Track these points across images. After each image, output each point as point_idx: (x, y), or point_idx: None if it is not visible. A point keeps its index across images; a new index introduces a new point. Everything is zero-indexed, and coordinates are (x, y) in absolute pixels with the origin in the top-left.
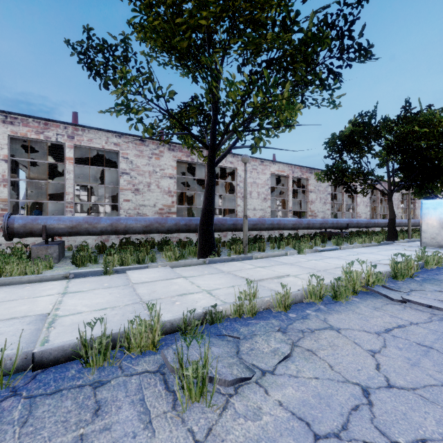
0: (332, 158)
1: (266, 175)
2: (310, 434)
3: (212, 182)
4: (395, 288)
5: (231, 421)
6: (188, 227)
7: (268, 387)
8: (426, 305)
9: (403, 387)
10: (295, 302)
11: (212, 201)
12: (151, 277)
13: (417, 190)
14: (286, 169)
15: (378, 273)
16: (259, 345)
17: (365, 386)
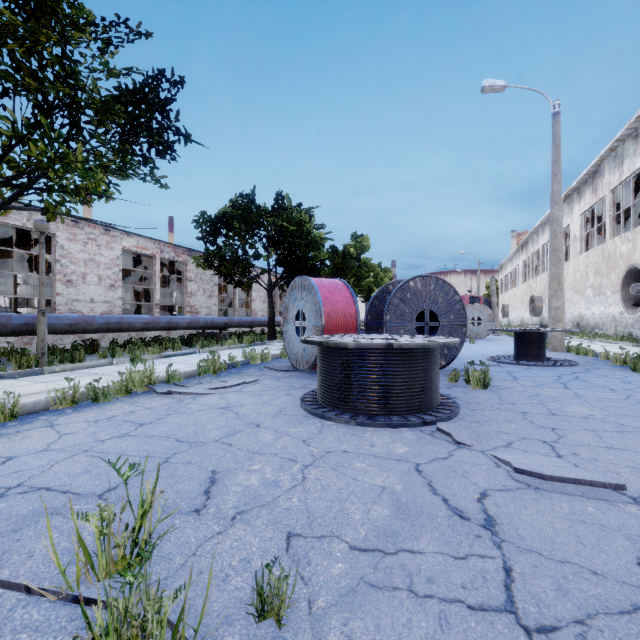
0: (207, 241)
1: (114, 251)
2: None
3: None
4: (182, 384)
5: None
6: None
7: None
8: (178, 392)
9: (54, 449)
10: (35, 411)
11: None
12: None
13: None
14: (151, 247)
15: (174, 372)
16: None
17: (15, 456)
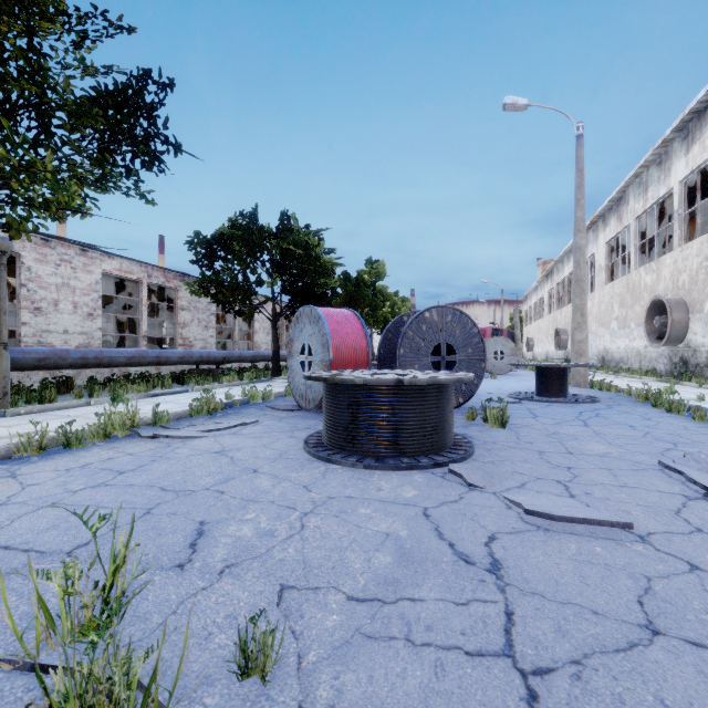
0: (202, 265)
1: (93, 274)
2: None
3: None
4: (171, 427)
5: None
6: None
7: None
8: (165, 436)
9: (15, 503)
10: None
11: None
12: None
13: None
14: (137, 270)
15: (161, 413)
16: None
17: None
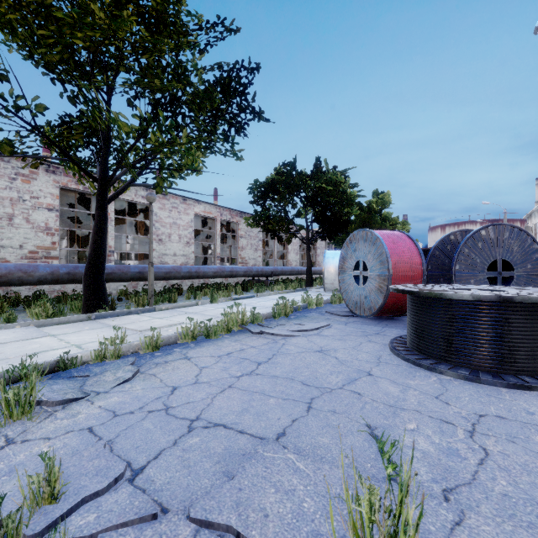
0: (257, 204)
1: (189, 216)
2: (112, 415)
3: (102, 222)
4: (266, 325)
5: (48, 423)
6: (73, 276)
7: (96, 400)
8: (271, 333)
9: (203, 382)
10: (168, 343)
11: (103, 245)
12: (0, 339)
13: (336, 240)
14: (214, 211)
15: (257, 314)
16: (106, 377)
17: (177, 386)
